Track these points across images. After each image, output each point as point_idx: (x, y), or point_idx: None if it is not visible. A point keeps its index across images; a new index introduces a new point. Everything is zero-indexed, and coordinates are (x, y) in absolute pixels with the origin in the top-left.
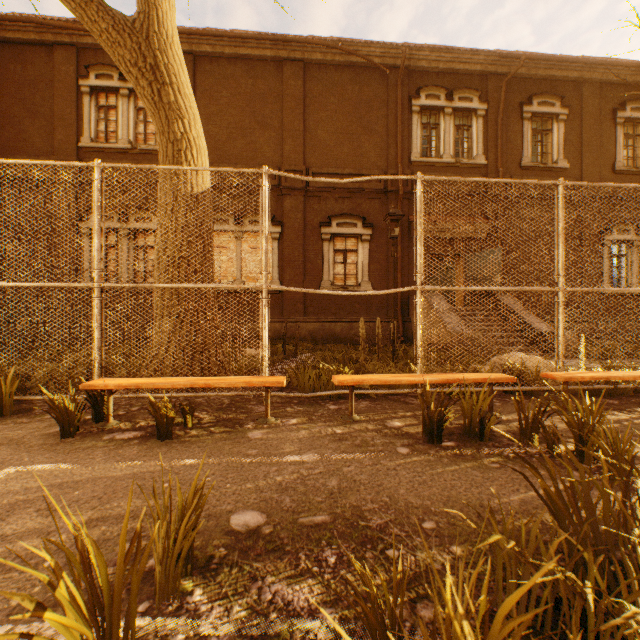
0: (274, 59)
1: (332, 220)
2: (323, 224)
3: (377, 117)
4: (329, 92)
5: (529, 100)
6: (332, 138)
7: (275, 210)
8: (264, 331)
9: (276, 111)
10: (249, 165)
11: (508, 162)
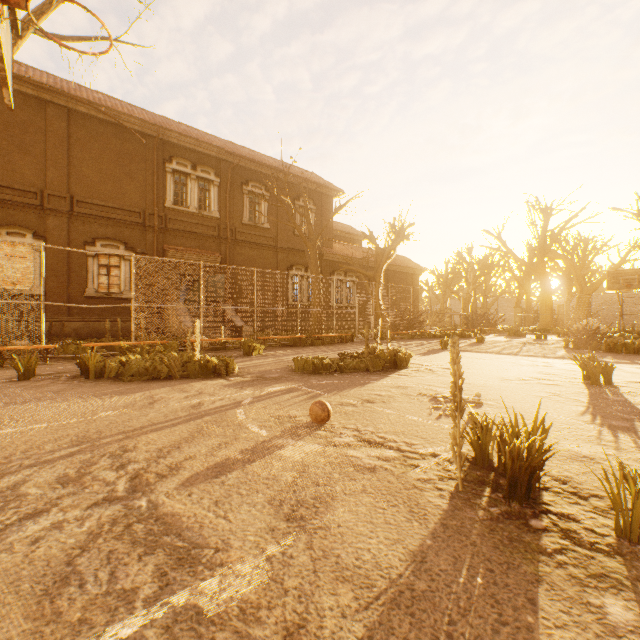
0: (37, 97)
1: (97, 241)
2: (88, 243)
3: (138, 168)
4: (94, 139)
5: (248, 182)
6: (97, 176)
7: (38, 226)
8: (43, 325)
9: (39, 141)
10: (7, 182)
11: (235, 219)
